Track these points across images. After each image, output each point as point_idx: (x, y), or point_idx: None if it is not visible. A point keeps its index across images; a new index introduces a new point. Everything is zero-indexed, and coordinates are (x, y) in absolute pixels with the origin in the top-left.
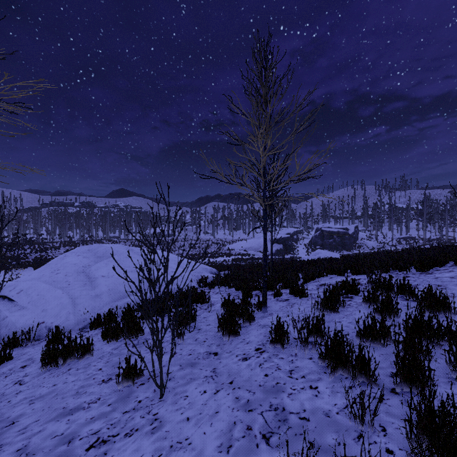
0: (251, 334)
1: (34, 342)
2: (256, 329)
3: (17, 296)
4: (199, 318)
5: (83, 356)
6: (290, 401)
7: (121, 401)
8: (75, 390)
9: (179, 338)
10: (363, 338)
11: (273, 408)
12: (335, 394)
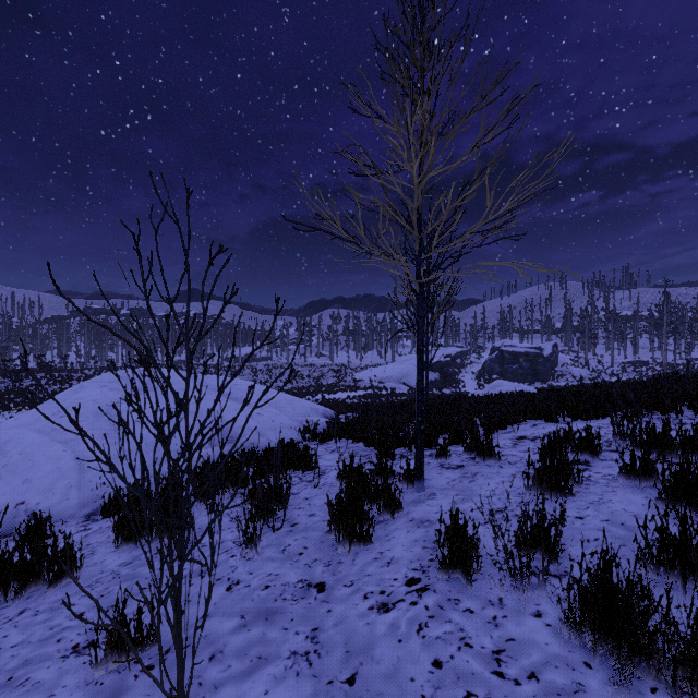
0: (396, 541)
1: None
2: (406, 529)
3: None
4: (296, 500)
5: (57, 582)
6: None
7: None
8: (7, 674)
9: (249, 547)
10: (659, 565)
11: None
12: None
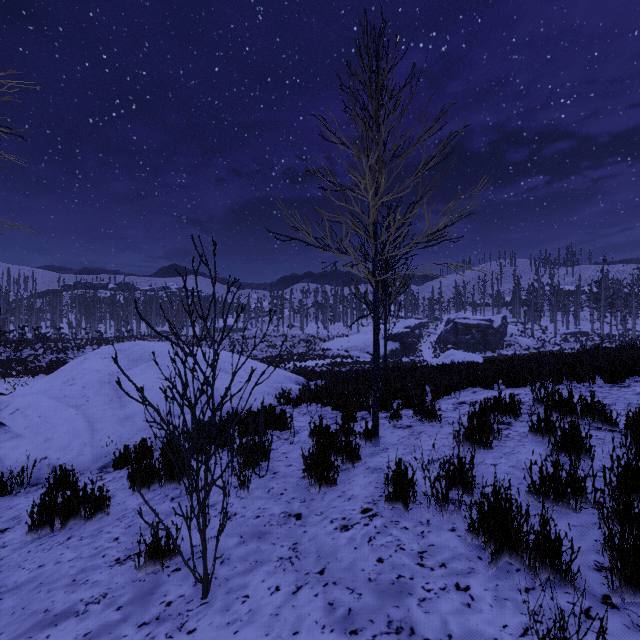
0: (355, 483)
1: (30, 488)
2: (363, 475)
3: (10, 418)
4: (276, 454)
5: (92, 516)
6: (424, 615)
7: (139, 602)
8: (70, 577)
9: (242, 489)
10: (539, 495)
11: (393, 627)
12: (503, 604)
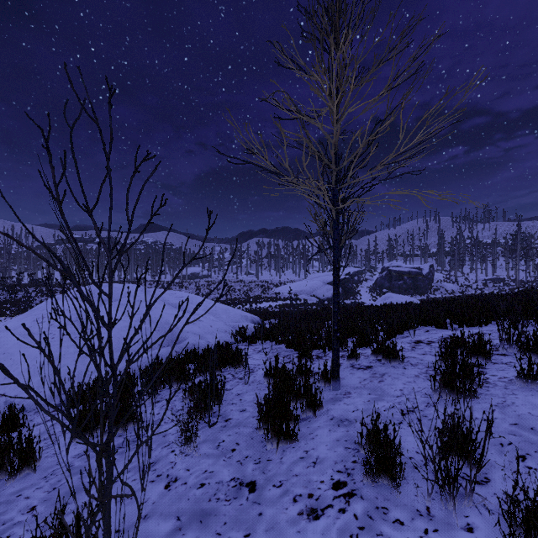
0: (319, 440)
1: None
2: (327, 428)
3: None
4: (230, 396)
5: (16, 473)
6: None
7: None
8: None
9: (187, 444)
10: None
11: None
12: None
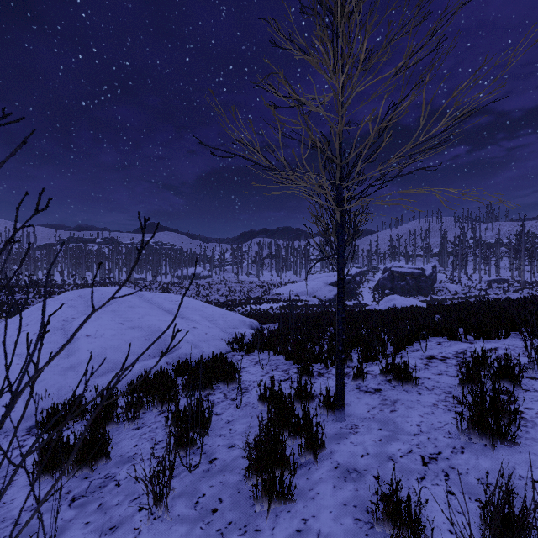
0: (321, 502)
1: None
2: (331, 483)
3: None
4: (219, 423)
5: None
6: None
7: None
8: None
9: (158, 502)
10: None
11: None
12: None
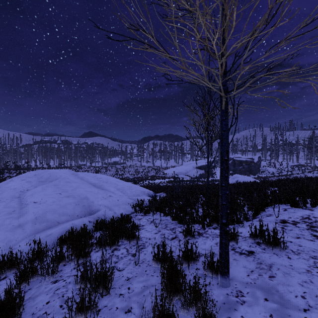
0: None
1: None
2: None
3: None
4: (120, 280)
5: None
6: None
7: None
8: None
9: None
10: None
11: None
12: None
